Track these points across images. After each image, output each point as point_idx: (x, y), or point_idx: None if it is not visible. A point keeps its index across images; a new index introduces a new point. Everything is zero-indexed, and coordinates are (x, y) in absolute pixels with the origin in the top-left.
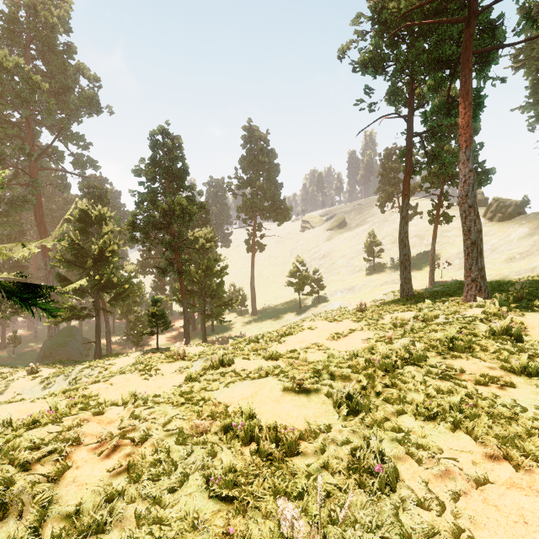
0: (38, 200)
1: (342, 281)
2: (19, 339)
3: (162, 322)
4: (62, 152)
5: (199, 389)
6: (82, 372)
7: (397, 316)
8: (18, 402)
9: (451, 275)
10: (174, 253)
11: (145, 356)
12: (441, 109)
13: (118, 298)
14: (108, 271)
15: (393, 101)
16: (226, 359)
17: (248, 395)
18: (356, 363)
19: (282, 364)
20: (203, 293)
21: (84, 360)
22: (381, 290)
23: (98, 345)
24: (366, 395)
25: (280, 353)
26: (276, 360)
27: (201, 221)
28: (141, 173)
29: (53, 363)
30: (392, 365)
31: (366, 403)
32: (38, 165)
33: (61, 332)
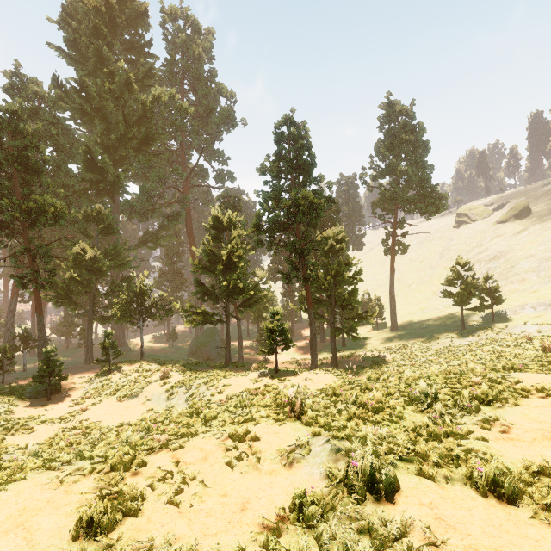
0: (188, 214)
1: (531, 292)
2: (176, 335)
3: (281, 340)
4: (206, 170)
5: None
6: (199, 388)
7: None
8: (60, 467)
9: None
10: (299, 256)
11: (261, 381)
12: None
13: (246, 304)
14: (234, 277)
15: None
16: (378, 470)
17: None
18: None
19: (542, 531)
20: (332, 302)
21: (215, 365)
22: None
23: (228, 351)
24: None
25: (509, 471)
26: (511, 500)
27: (330, 222)
28: (266, 170)
29: (190, 364)
30: None
31: None
32: (190, 184)
33: (205, 332)
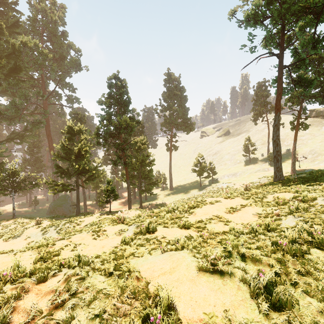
0: (47, 122)
1: (228, 169)
2: (38, 201)
3: (113, 195)
4: (61, 94)
5: (128, 255)
6: (64, 225)
7: (277, 196)
8: (8, 253)
9: (306, 166)
10: (122, 151)
11: (102, 217)
12: (309, 43)
13: (89, 179)
14: (83, 163)
15: (270, 42)
16: (151, 227)
17: (167, 270)
18: (263, 244)
19: (193, 232)
20: (140, 176)
21: (70, 216)
22: (256, 176)
23: (78, 207)
24: (281, 282)
25: (190, 223)
26: (188, 228)
27: (139, 132)
28: (102, 102)
29: (52, 217)
30: (299, 248)
31: (288, 299)
32: (48, 102)
33: (60, 198)
